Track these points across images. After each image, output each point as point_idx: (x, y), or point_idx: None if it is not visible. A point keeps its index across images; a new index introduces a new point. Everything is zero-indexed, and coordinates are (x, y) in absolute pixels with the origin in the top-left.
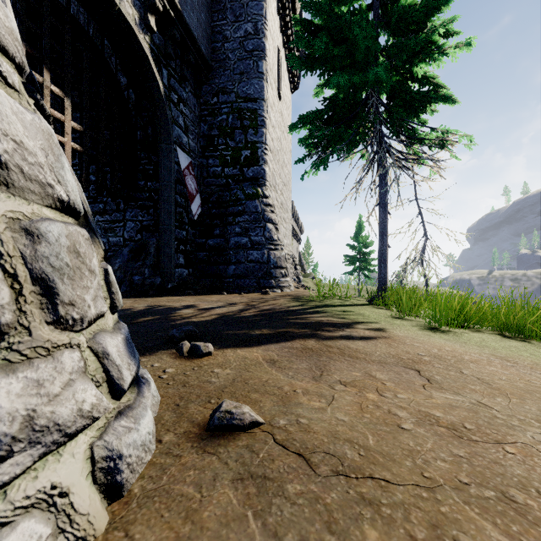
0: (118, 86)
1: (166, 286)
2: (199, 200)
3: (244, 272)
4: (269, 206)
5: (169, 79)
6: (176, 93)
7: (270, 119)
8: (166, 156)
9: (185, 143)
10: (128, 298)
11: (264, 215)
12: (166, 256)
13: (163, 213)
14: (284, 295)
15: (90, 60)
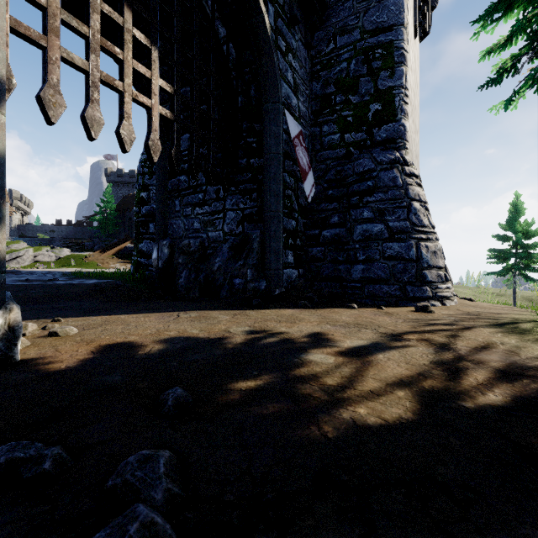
0: (216, 39)
1: (273, 293)
2: (312, 179)
3: (379, 274)
4: (413, 177)
5: (276, 20)
6: (284, 39)
7: (409, 56)
8: (272, 119)
9: (294, 106)
10: (226, 310)
11: (406, 189)
12: (273, 253)
13: (269, 195)
14: (461, 314)
15: (182, 2)
